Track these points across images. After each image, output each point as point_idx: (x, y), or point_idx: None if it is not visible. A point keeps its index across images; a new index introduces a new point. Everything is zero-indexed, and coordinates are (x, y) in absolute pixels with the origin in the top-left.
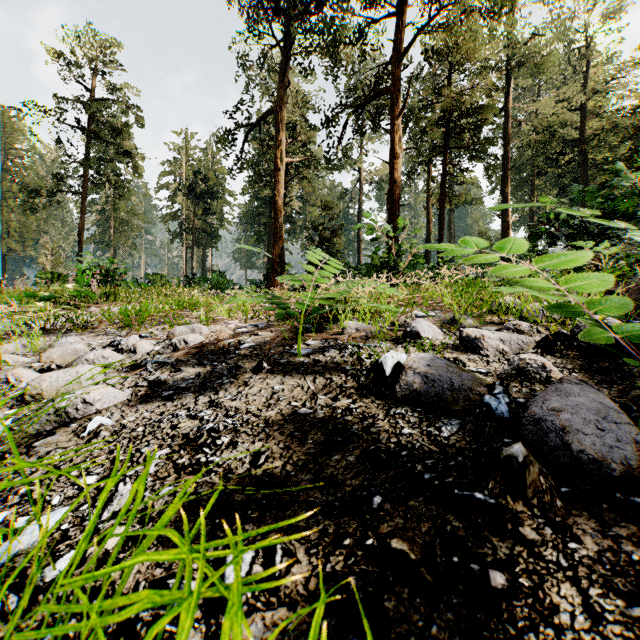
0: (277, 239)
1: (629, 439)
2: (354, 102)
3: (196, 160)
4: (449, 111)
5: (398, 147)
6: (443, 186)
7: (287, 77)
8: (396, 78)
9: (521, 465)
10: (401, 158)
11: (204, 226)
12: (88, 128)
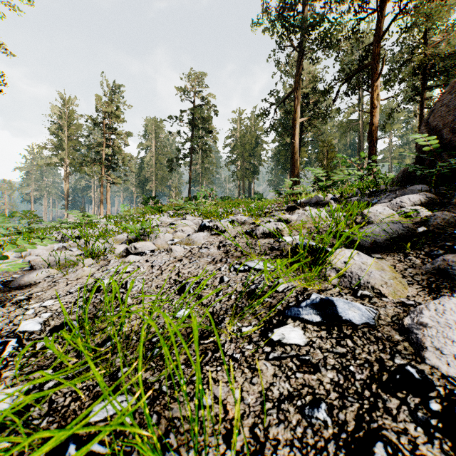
0: (294, 170)
1: (317, 200)
2: (342, 79)
3: (245, 126)
4: (425, 61)
5: (375, 101)
6: (420, 118)
7: (300, 68)
8: (374, 55)
9: (300, 203)
10: (378, 107)
11: (250, 166)
12: (193, 122)
